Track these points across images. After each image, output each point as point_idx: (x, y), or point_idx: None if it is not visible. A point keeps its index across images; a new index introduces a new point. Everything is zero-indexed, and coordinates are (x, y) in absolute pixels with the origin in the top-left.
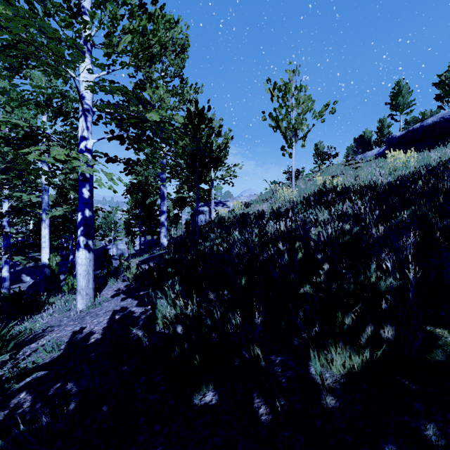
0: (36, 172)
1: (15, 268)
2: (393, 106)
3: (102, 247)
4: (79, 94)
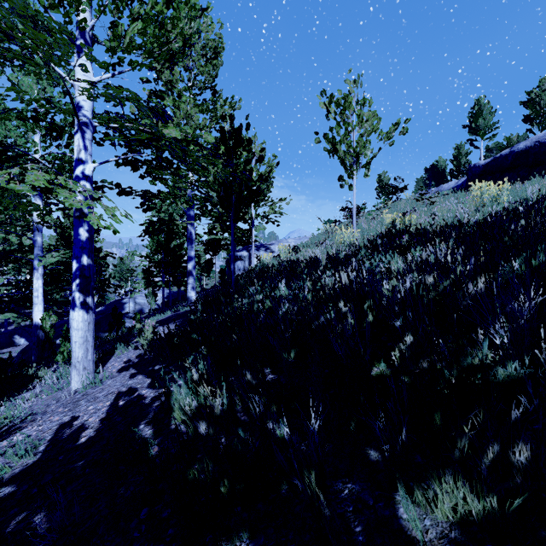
0: (25, 207)
1: (6, 328)
2: (472, 129)
3: (116, 300)
4: (72, 101)
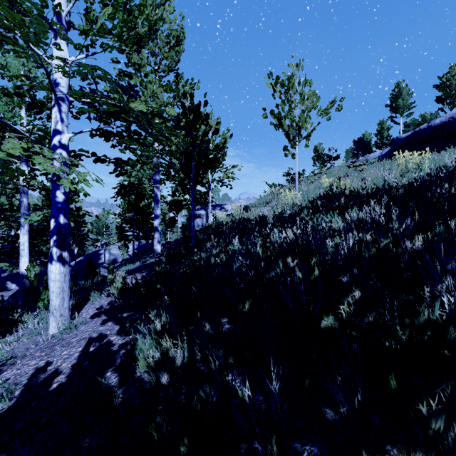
0: (12, 172)
1: None
2: (393, 108)
3: (94, 252)
4: (49, 78)
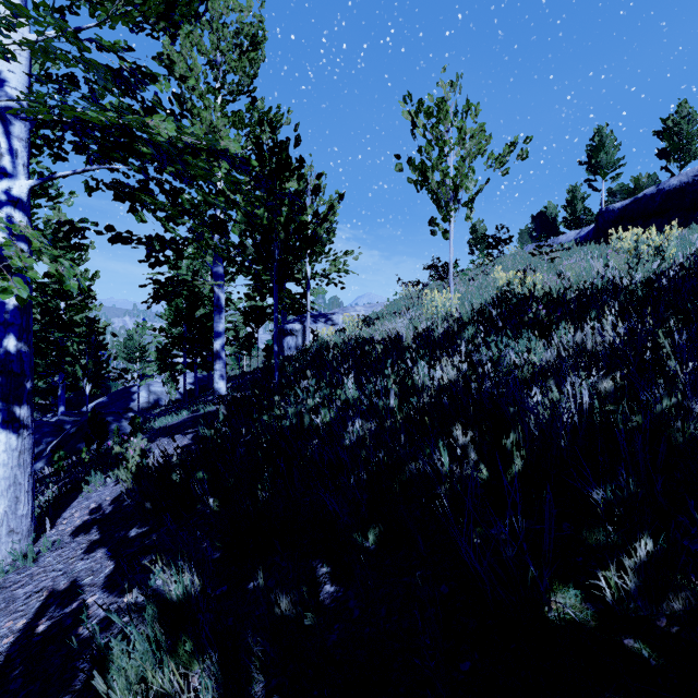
0: None
1: None
2: (591, 167)
3: (123, 388)
4: None
